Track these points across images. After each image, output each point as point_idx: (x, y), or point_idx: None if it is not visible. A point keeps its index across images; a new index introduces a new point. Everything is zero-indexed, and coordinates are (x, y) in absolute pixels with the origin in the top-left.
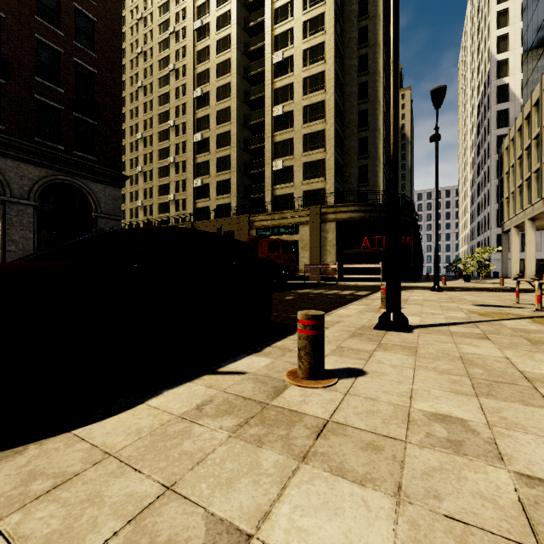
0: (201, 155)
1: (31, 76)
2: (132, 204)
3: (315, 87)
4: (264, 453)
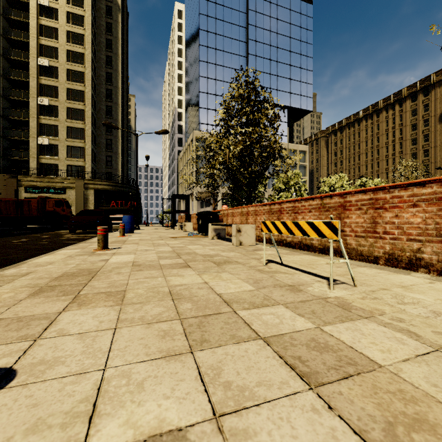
0: None
1: None
2: None
3: (77, 98)
4: None
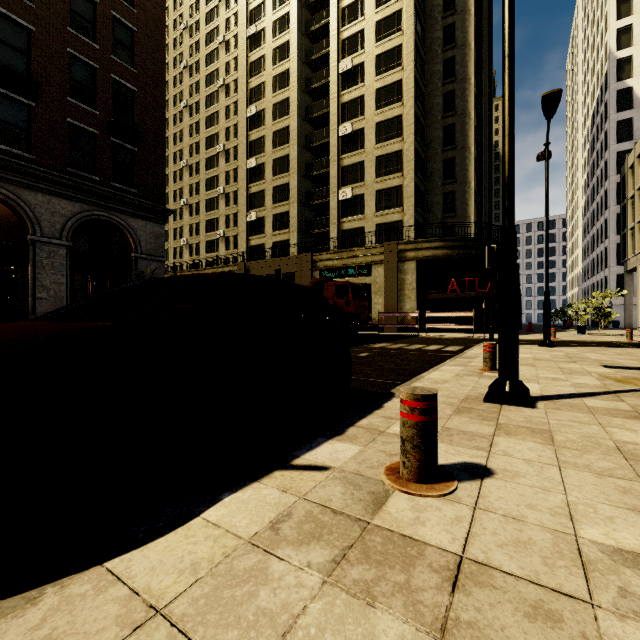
0: (255, 183)
1: (63, 96)
2: (176, 242)
3: (391, 99)
4: (380, 618)
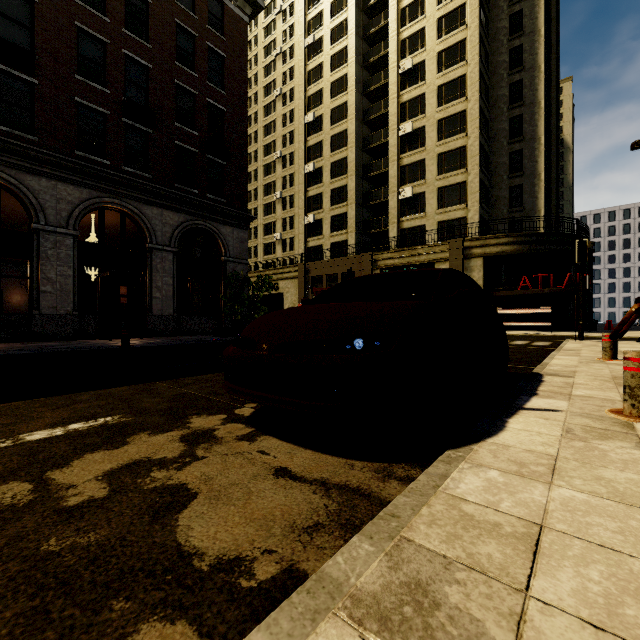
0: (313, 187)
1: (171, 122)
2: None
3: (453, 95)
4: None
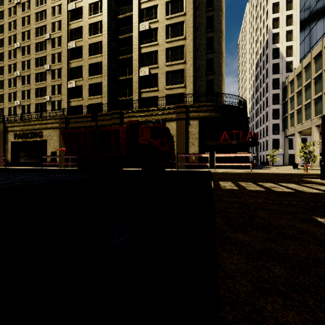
0: (75, 60)
1: None
2: (10, 103)
3: (176, 9)
4: None
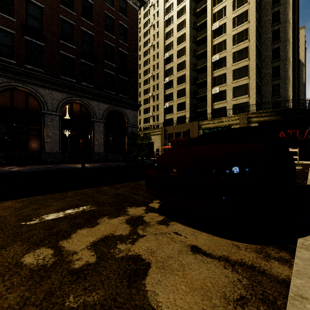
0: (168, 89)
1: (103, 60)
2: None
3: (241, 39)
4: None
